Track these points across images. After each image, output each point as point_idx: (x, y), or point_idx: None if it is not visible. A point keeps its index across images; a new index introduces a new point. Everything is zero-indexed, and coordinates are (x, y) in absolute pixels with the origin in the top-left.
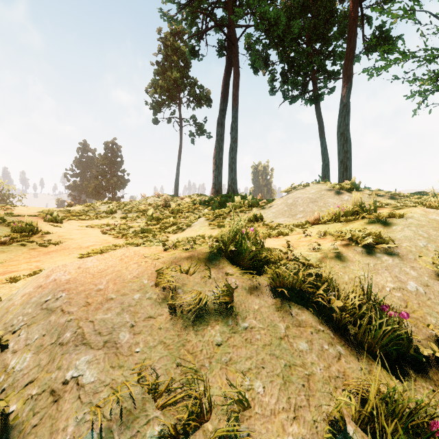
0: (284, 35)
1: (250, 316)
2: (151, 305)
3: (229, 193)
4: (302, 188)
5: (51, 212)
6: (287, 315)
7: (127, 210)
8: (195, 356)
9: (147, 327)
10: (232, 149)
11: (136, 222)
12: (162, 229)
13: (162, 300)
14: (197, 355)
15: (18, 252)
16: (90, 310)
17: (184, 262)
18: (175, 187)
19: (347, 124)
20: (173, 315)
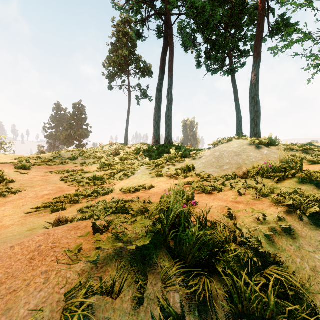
0: (208, 22)
1: None
2: None
3: (166, 144)
4: (227, 143)
5: (24, 159)
6: None
7: (86, 157)
8: None
9: None
10: (168, 109)
11: (92, 167)
12: (112, 175)
13: None
14: None
15: None
16: None
17: (111, 268)
18: (125, 137)
19: (257, 90)
20: None
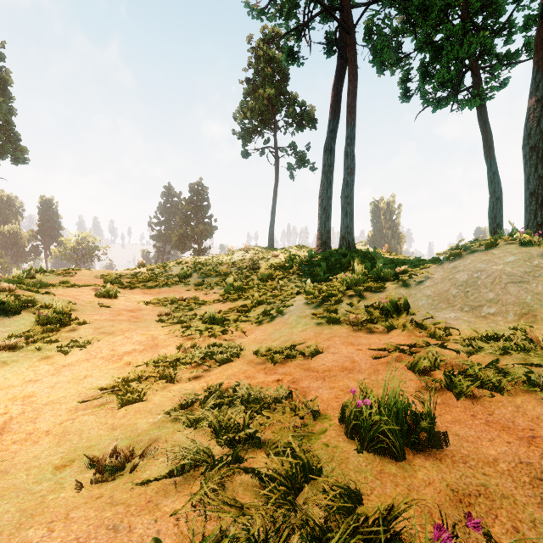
0: (426, 8)
1: None
2: None
3: (342, 249)
4: (484, 252)
5: (112, 278)
6: None
7: (205, 274)
8: None
9: None
10: (347, 185)
11: (212, 293)
12: (243, 312)
13: None
14: None
15: (24, 364)
16: None
17: None
18: (270, 236)
19: None
20: None
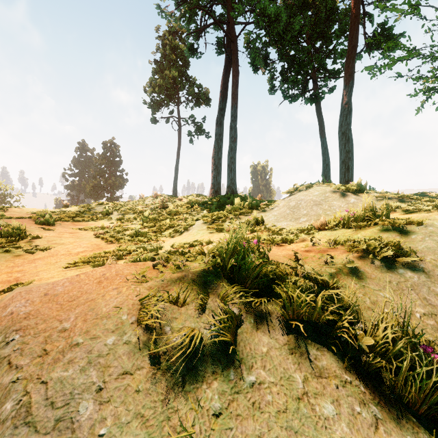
0: (284, 33)
1: (258, 364)
2: (129, 353)
3: (228, 194)
4: (305, 190)
5: (44, 213)
6: (304, 359)
7: (124, 212)
8: (184, 437)
9: (119, 390)
10: (232, 149)
11: (132, 224)
12: (159, 232)
13: (143, 344)
14: (187, 436)
15: (2, 259)
16: (45, 363)
17: (175, 287)
18: (174, 187)
19: (349, 123)
20: (157, 368)
